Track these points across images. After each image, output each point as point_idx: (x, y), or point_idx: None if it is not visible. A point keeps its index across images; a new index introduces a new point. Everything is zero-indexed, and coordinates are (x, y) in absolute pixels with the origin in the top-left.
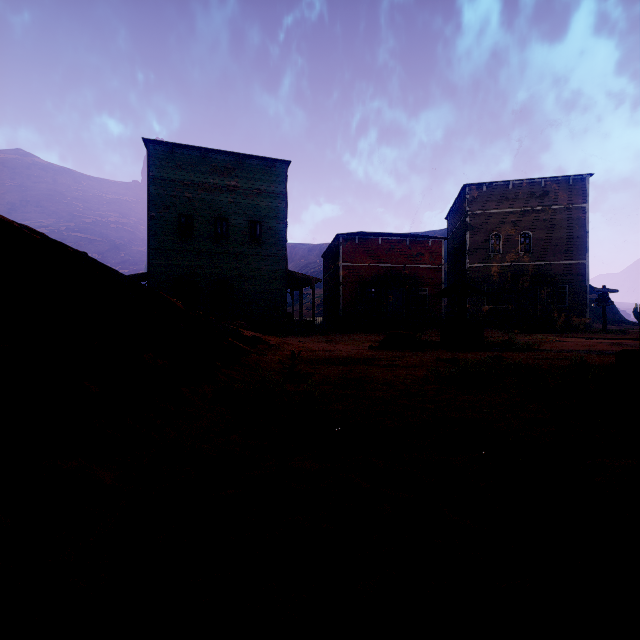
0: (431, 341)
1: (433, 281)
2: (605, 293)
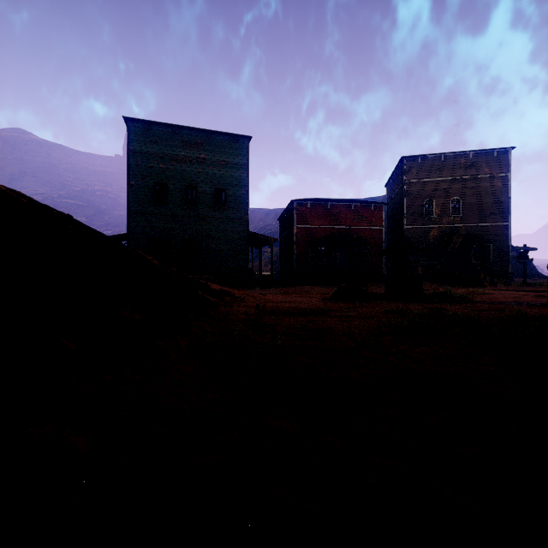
0: (376, 293)
1: (375, 241)
2: (525, 251)
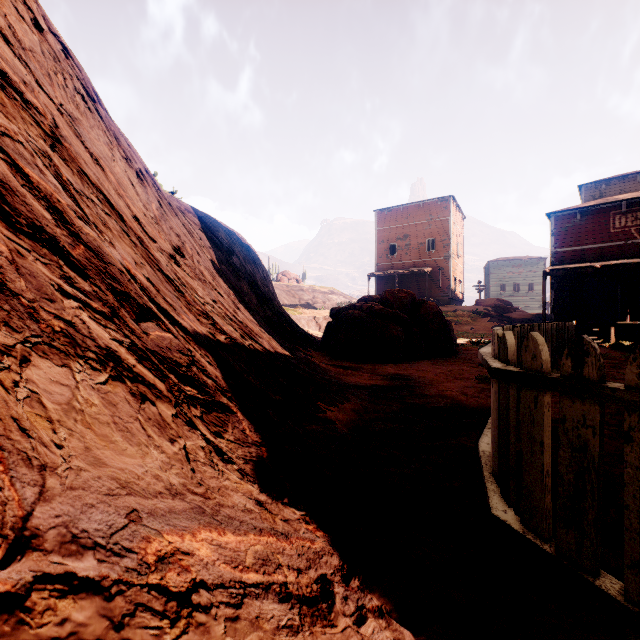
0: None
1: None
2: None
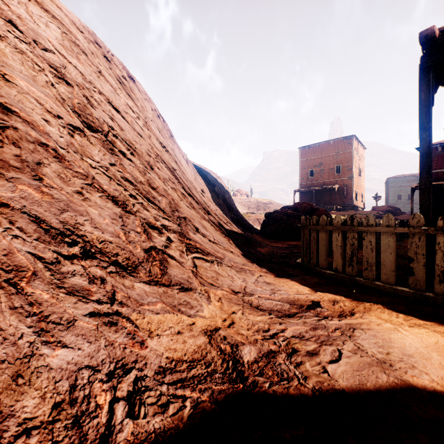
0: None
1: None
2: None
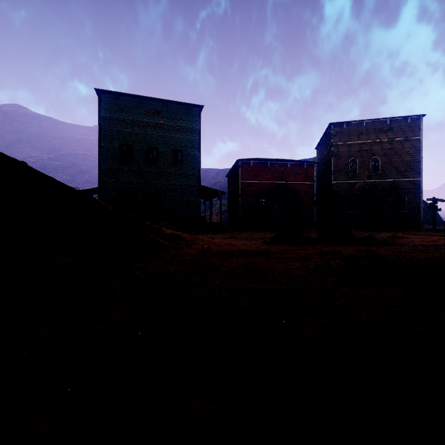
0: (310, 237)
1: (307, 193)
2: (434, 202)
